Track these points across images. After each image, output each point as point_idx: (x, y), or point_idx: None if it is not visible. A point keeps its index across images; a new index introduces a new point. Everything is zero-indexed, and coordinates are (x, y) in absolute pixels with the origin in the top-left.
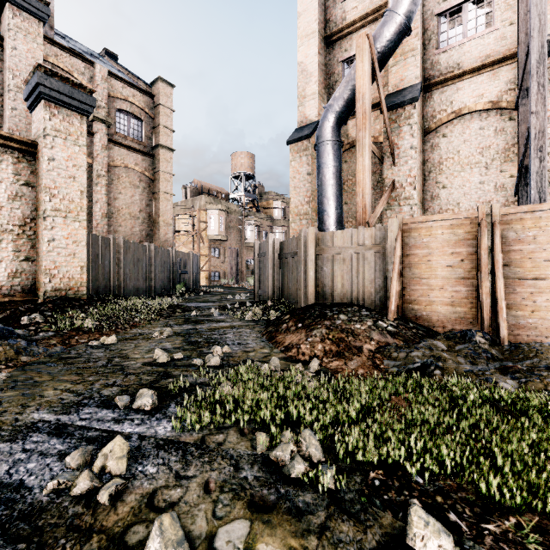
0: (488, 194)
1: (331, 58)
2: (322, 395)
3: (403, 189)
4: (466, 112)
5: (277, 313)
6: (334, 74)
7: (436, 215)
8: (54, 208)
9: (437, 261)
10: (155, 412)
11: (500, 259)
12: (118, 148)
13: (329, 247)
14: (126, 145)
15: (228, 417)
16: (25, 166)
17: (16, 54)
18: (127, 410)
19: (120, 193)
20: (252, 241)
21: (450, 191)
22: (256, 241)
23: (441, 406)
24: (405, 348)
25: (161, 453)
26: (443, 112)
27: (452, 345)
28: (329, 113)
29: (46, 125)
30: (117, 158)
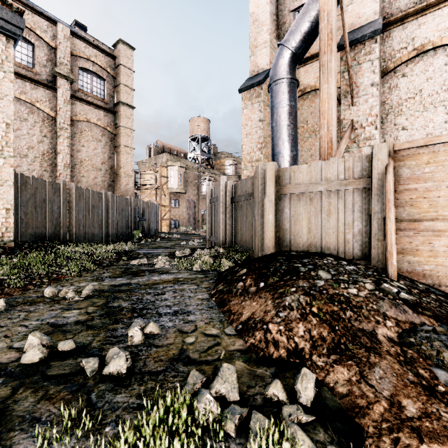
0: None
1: (282, 8)
2: None
3: (363, 129)
4: (429, 47)
5: (229, 262)
6: (285, 24)
7: (445, 134)
8: None
9: (447, 197)
10: None
11: None
12: (80, 103)
13: (292, 185)
14: (89, 101)
15: None
16: None
17: None
18: None
19: (83, 146)
20: None
21: (411, 132)
22: (208, 187)
23: None
24: None
25: None
26: (402, 50)
27: None
28: (284, 49)
29: None
30: (79, 113)
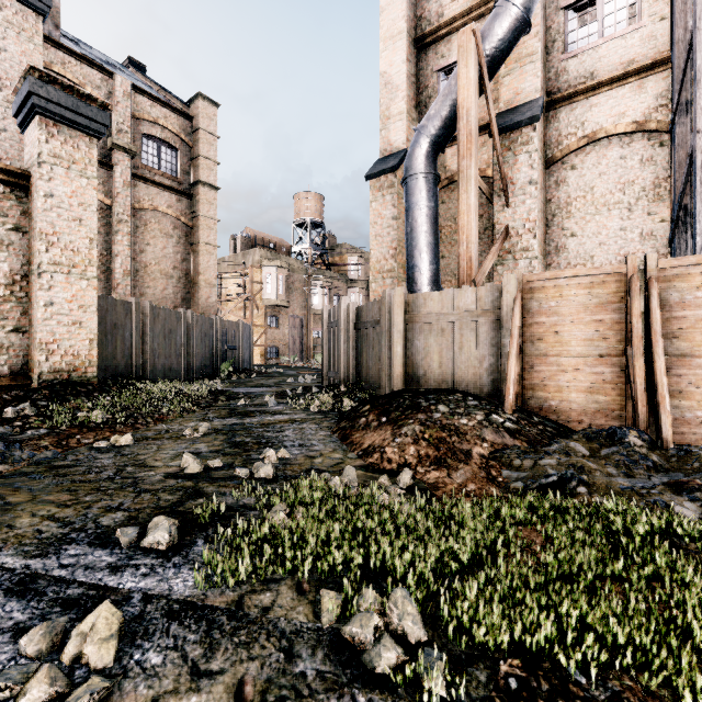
0: (632, 244)
1: (423, 66)
2: (419, 527)
3: (519, 237)
4: (602, 135)
5: (352, 402)
6: (428, 88)
7: (568, 269)
8: (53, 261)
9: (571, 332)
10: (172, 553)
11: (659, 329)
12: (145, 185)
13: (423, 314)
14: (156, 182)
15: (280, 561)
16: (13, 204)
17: (6, 58)
18: (132, 550)
19: (148, 244)
20: (320, 307)
21: (581, 240)
22: (325, 307)
23: (595, 544)
24: (531, 453)
25: (174, 627)
26: (571, 136)
27: (596, 448)
28: (422, 136)
29: (42, 148)
30: (144, 198)
